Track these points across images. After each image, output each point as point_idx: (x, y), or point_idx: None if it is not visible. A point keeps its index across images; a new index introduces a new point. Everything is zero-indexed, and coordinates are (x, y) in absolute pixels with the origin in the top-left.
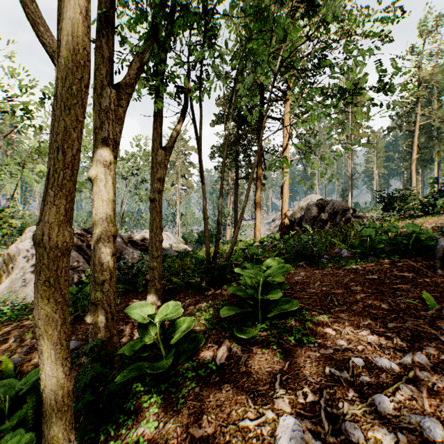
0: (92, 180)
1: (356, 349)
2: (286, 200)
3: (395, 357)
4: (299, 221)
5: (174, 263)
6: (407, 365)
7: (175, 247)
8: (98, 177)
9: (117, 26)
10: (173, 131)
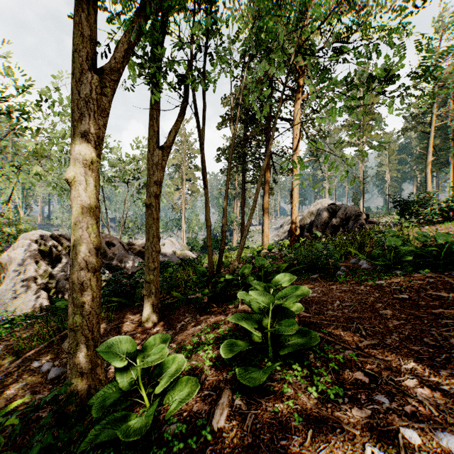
0: (69, 182)
1: (404, 412)
2: (296, 205)
3: None
4: (309, 227)
5: (175, 274)
6: None
7: (179, 254)
8: (76, 179)
9: None
10: (172, 129)
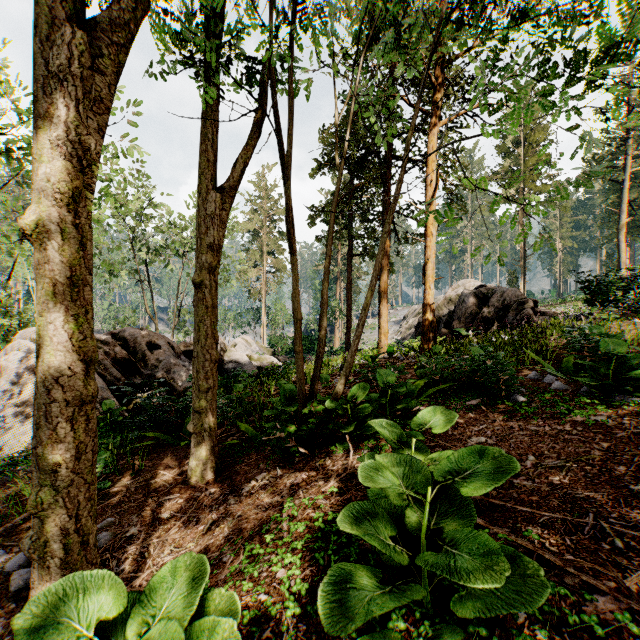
0: (29, 235)
1: None
2: (432, 287)
3: None
4: (447, 320)
5: (247, 393)
6: None
7: (256, 359)
8: (41, 228)
9: None
10: (237, 158)
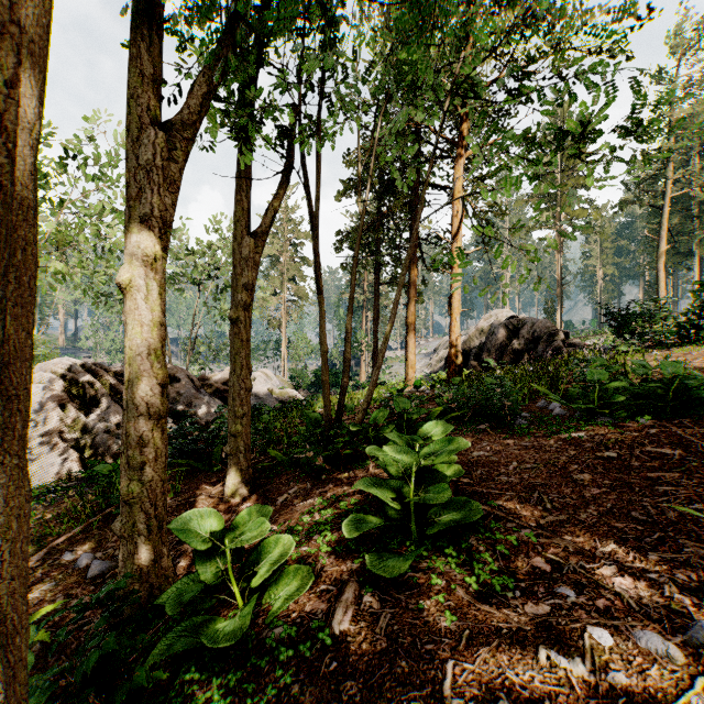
0: (123, 288)
1: (595, 608)
2: (457, 319)
3: (671, 629)
4: (477, 352)
5: (273, 424)
6: (698, 649)
7: (277, 394)
8: (133, 283)
9: (166, 22)
10: (270, 206)
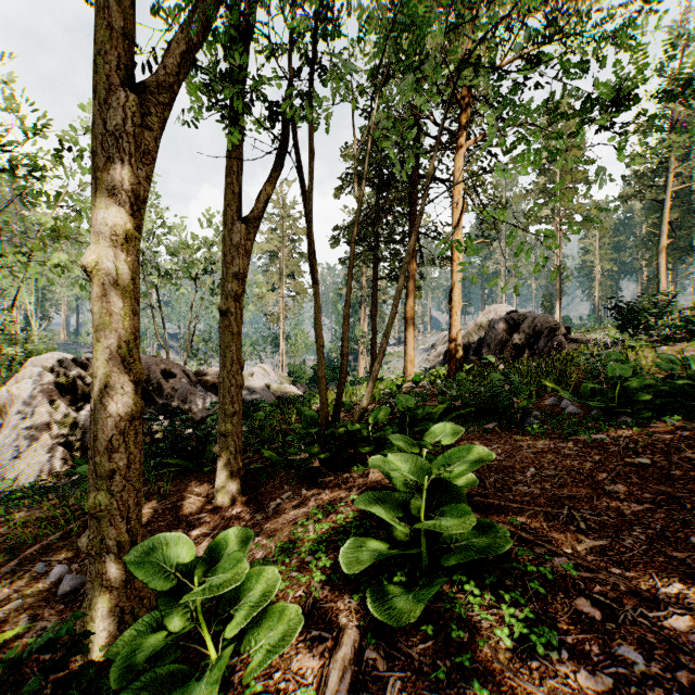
0: (89, 271)
1: (676, 683)
2: (458, 313)
3: None
4: (477, 347)
5: (269, 421)
6: None
7: (275, 389)
8: (100, 266)
9: None
10: (262, 189)
